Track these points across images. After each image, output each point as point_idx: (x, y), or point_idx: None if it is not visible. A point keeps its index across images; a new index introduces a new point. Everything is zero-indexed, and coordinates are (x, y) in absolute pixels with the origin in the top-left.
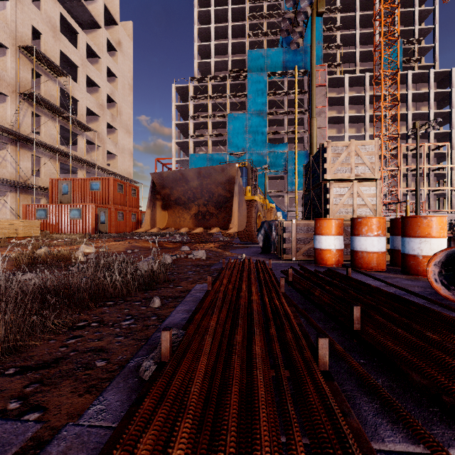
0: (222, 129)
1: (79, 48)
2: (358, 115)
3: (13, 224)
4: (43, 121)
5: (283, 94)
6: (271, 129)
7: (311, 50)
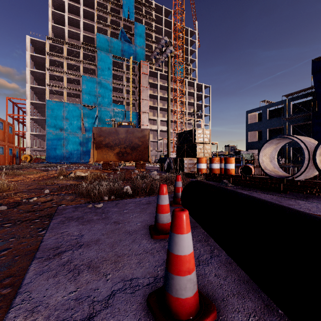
0: (75, 84)
1: None
2: (164, 96)
3: None
4: None
5: (122, 72)
6: (113, 93)
7: (168, 73)
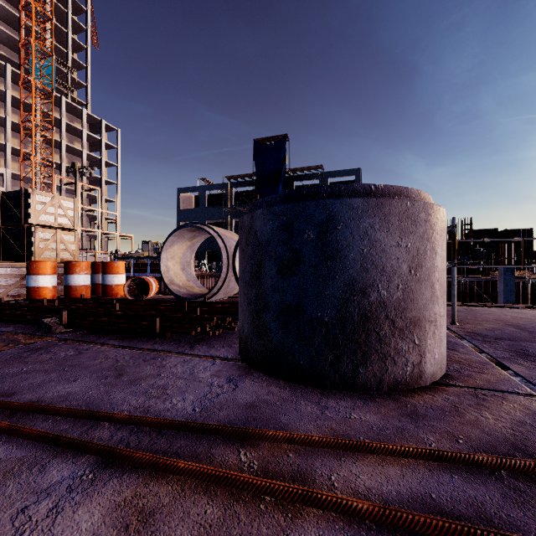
0: None
1: None
2: None
3: None
4: None
5: None
6: None
7: None
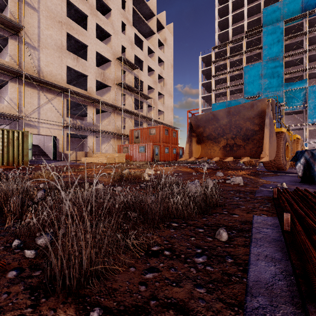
0: (238, 80)
1: (144, 50)
2: None
3: (113, 155)
4: (126, 97)
5: (301, 35)
6: (288, 69)
7: None
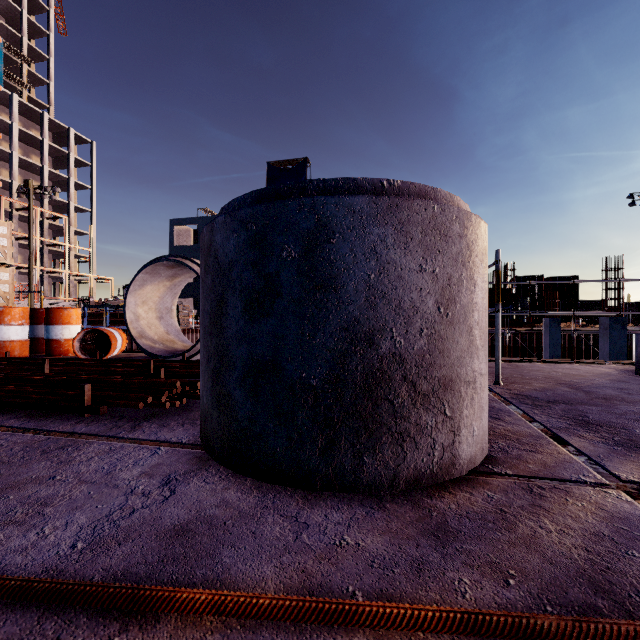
0: None
1: None
2: None
3: None
4: None
5: None
6: None
7: None
